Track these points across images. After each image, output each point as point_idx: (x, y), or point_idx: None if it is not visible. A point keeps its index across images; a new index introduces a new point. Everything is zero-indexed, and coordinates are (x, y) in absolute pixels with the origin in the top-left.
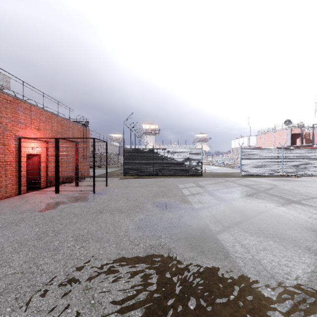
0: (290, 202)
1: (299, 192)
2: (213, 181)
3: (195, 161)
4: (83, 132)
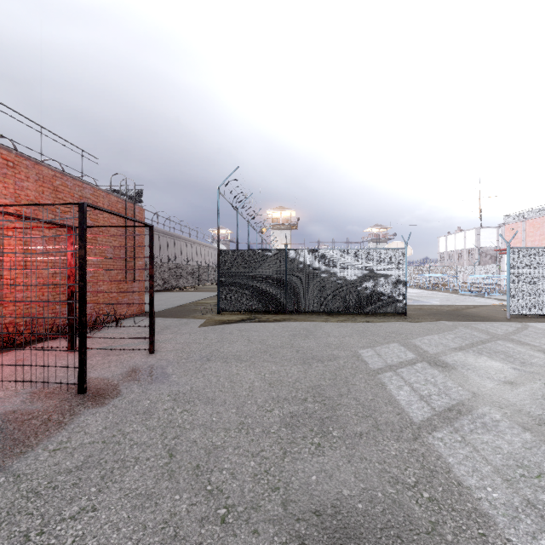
0: None
1: None
2: (451, 334)
3: (389, 279)
4: (125, 212)
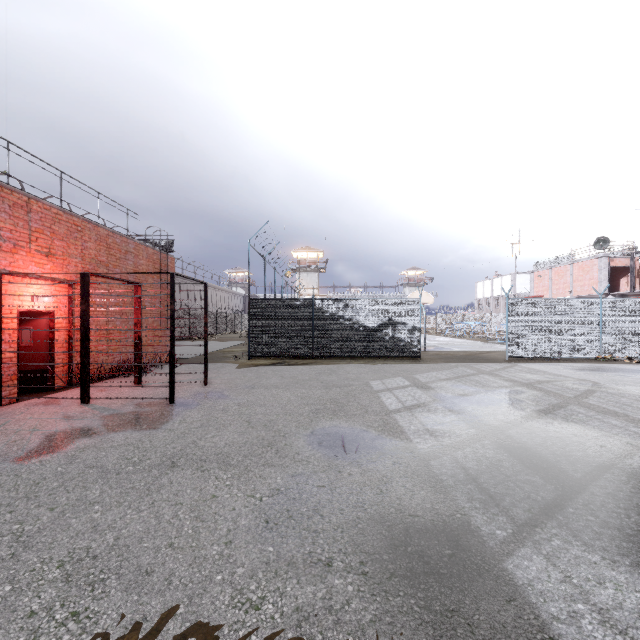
0: None
1: None
2: (447, 371)
3: (405, 326)
4: (160, 263)
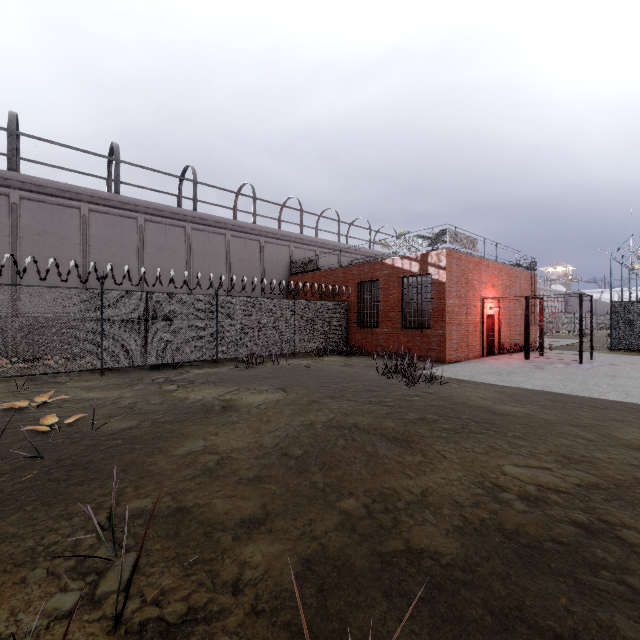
0: None
1: None
2: None
3: None
4: (530, 280)
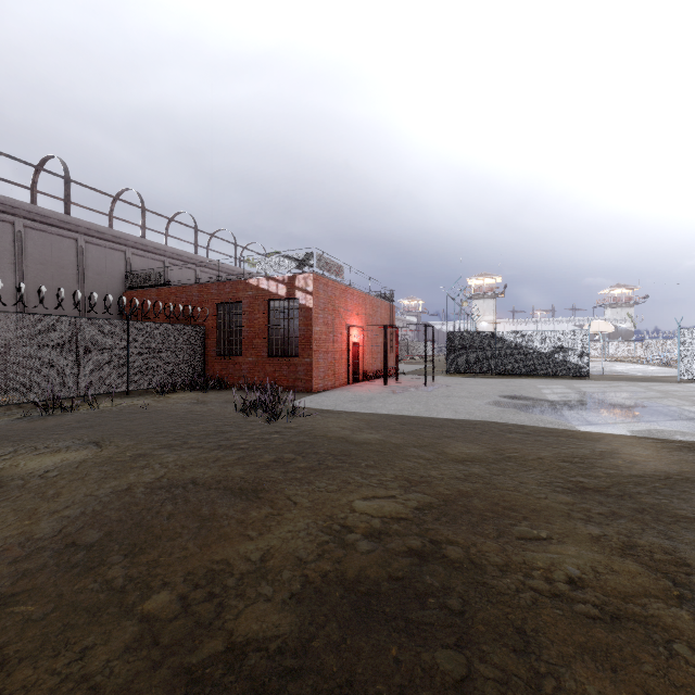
0: None
1: None
2: (604, 384)
3: (575, 352)
4: (389, 311)
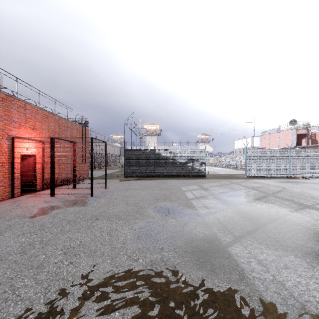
0: (303, 207)
1: (311, 195)
2: (217, 183)
3: (198, 162)
4: (82, 132)
